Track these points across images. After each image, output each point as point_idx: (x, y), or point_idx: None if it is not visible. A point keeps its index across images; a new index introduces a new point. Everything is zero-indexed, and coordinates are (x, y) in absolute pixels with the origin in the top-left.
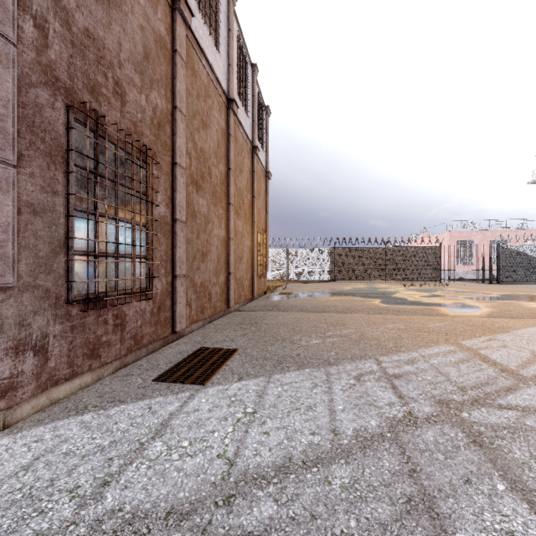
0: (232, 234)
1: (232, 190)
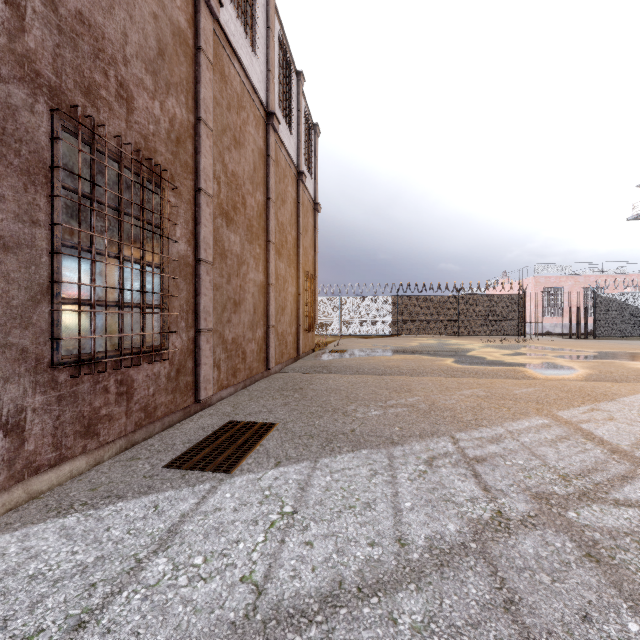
0: (272, 278)
1: (272, 225)
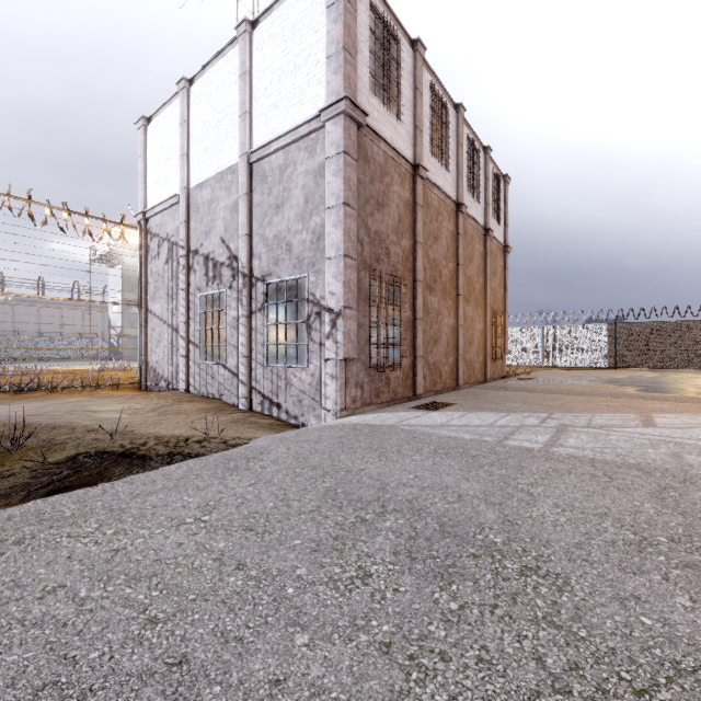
0: (461, 321)
1: (461, 282)
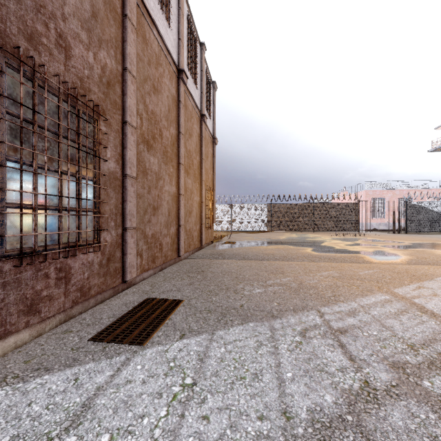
0: (182, 190)
1: (182, 151)
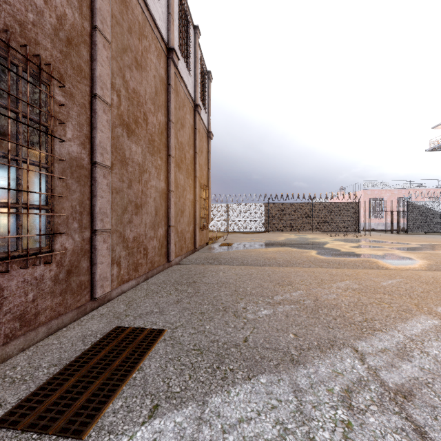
0: (172, 186)
1: (172, 142)
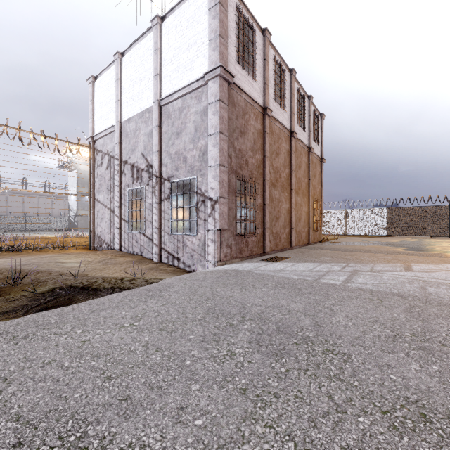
0: (293, 206)
1: (293, 181)
